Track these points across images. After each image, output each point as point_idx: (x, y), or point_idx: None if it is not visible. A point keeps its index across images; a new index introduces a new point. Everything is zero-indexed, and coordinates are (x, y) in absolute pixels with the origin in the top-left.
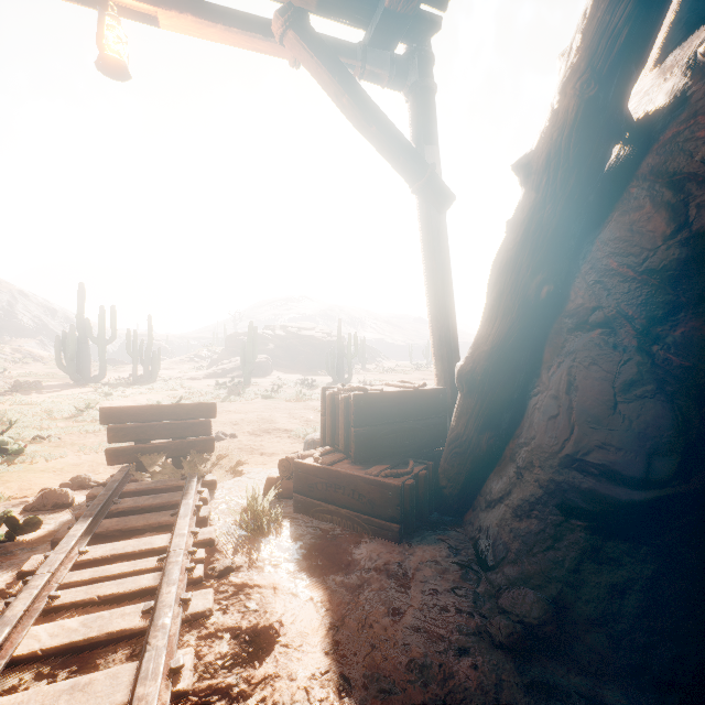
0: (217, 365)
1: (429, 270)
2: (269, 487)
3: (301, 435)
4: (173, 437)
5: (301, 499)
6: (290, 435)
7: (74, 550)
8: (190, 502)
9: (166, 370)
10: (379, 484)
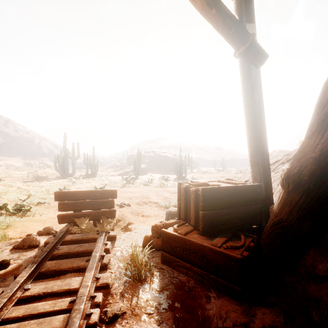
0: (123, 169)
1: (248, 106)
2: (145, 242)
3: (162, 206)
4: (93, 209)
5: (165, 255)
6: (157, 205)
7: (22, 286)
8: (97, 253)
9: (101, 171)
10: (223, 254)
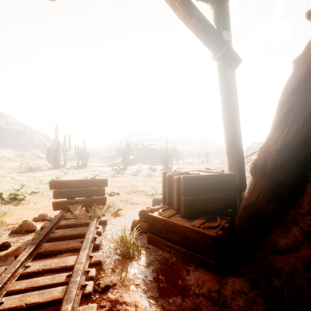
0: (113, 160)
1: (224, 104)
2: (134, 226)
3: (150, 194)
4: (85, 196)
5: (151, 236)
6: (144, 194)
7: (23, 264)
8: (90, 235)
9: (92, 163)
10: (201, 233)
